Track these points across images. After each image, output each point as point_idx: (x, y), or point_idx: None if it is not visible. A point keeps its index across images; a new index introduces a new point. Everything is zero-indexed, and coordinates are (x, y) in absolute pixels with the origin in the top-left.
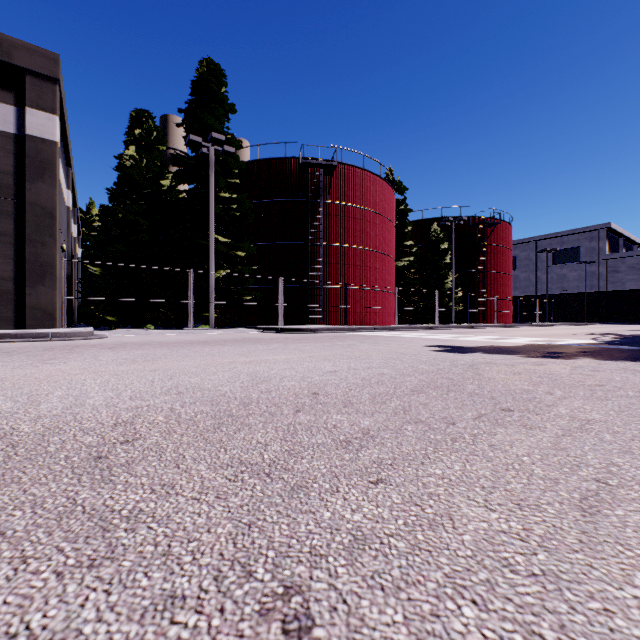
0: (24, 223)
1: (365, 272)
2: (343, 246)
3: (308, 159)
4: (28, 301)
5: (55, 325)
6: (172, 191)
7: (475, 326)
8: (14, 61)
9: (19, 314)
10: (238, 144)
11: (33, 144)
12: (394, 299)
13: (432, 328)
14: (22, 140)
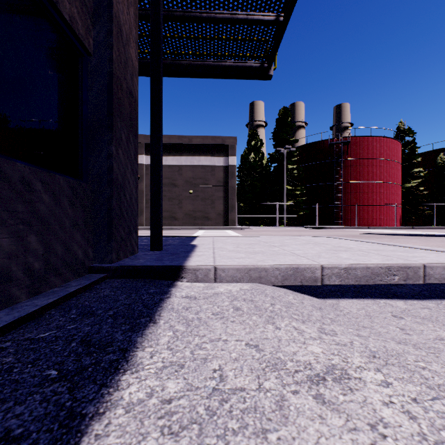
0: (227, 193)
1: (372, 195)
2: (356, 182)
3: (334, 139)
4: (229, 217)
5: (235, 225)
6: (266, 166)
7: None
8: (226, 143)
9: (226, 221)
10: (296, 141)
11: (230, 167)
12: (399, 210)
13: (414, 228)
14: (227, 167)
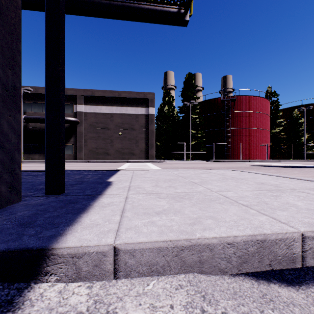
0: (148, 135)
1: (250, 138)
2: (240, 128)
3: (224, 97)
4: (149, 153)
5: (154, 159)
6: (176, 116)
7: (310, 160)
8: (147, 97)
9: (147, 156)
10: (198, 97)
11: (150, 116)
12: (268, 148)
13: (280, 161)
14: (148, 115)
